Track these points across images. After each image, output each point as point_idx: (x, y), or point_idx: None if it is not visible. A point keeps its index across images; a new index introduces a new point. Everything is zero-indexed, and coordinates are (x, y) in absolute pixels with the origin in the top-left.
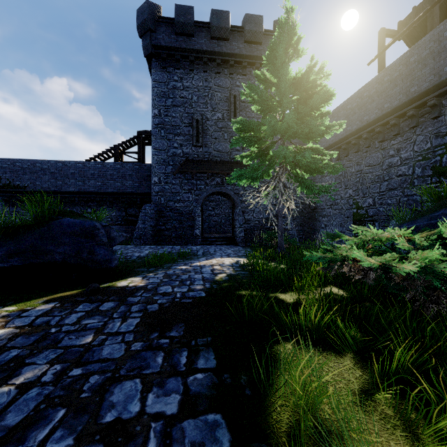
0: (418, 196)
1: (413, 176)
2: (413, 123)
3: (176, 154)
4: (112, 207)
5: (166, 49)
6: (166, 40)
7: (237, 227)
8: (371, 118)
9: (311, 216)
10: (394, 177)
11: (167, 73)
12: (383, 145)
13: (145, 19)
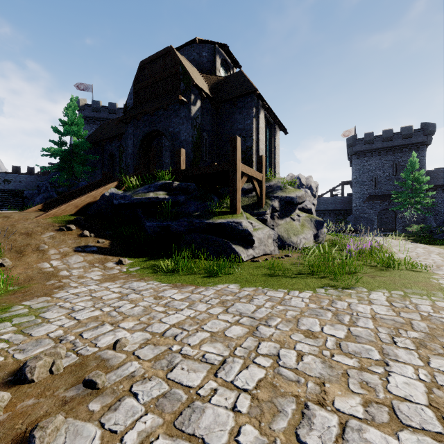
0: None
1: None
2: None
3: (364, 193)
4: (330, 216)
5: (360, 151)
6: (360, 148)
7: (397, 224)
8: None
9: None
10: None
11: (360, 160)
12: None
13: (351, 143)
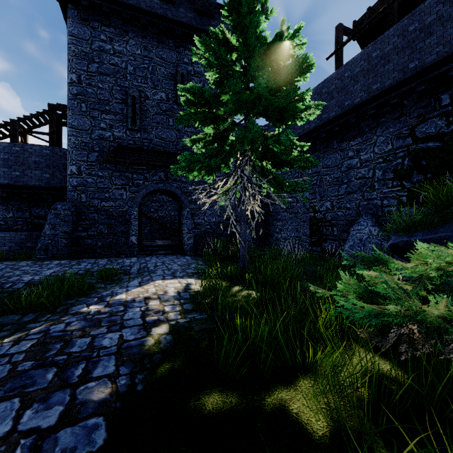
0: (378, 200)
1: (374, 179)
2: (374, 123)
3: (103, 137)
4: (6, 206)
5: None
6: None
7: (185, 232)
8: (330, 116)
9: (265, 220)
10: (353, 180)
11: (90, 28)
12: (341, 146)
13: None
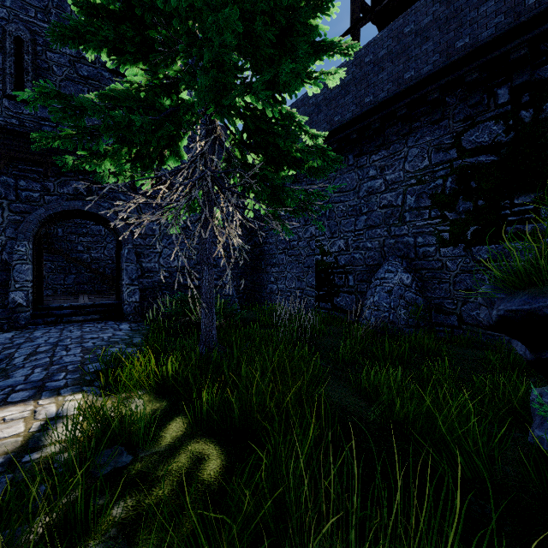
0: (410, 237)
1: (404, 207)
2: (406, 129)
3: None
4: None
5: None
6: None
7: (125, 284)
8: (345, 118)
9: (255, 265)
10: (376, 209)
11: None
12: (360, 161)
13: None
